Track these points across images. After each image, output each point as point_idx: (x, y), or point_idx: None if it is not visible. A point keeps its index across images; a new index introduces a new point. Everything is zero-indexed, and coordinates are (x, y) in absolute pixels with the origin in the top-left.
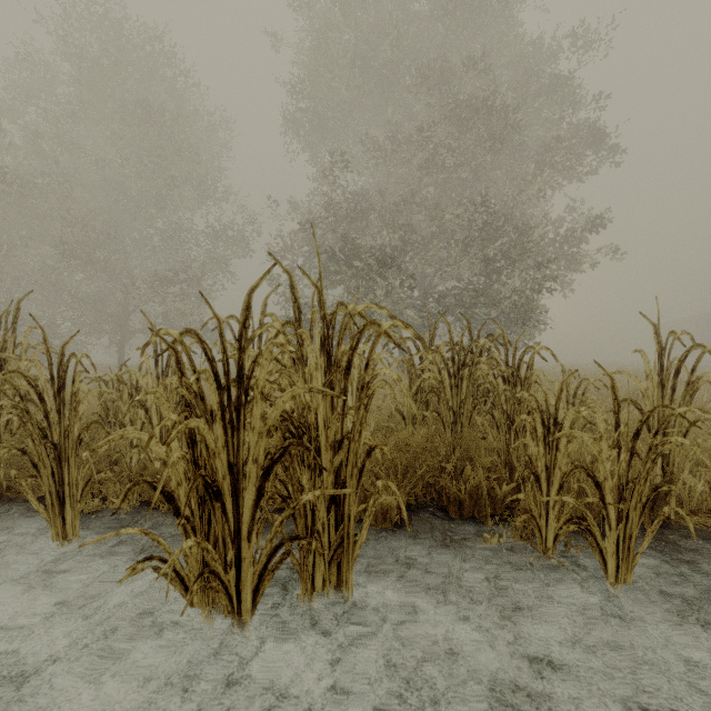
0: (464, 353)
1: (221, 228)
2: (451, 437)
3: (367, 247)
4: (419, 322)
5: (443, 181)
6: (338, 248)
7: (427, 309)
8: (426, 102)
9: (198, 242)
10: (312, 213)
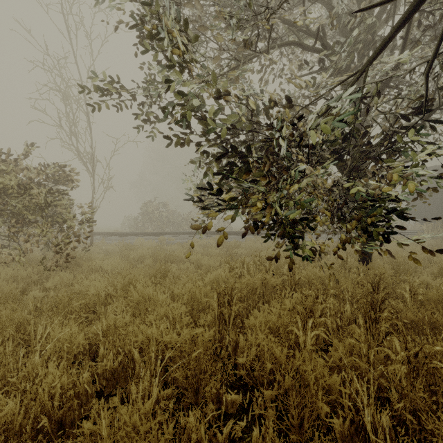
0: None
1: None
2: None
3: None
4: None
5: None
6: None
7: None
8: None
9: None
10: None
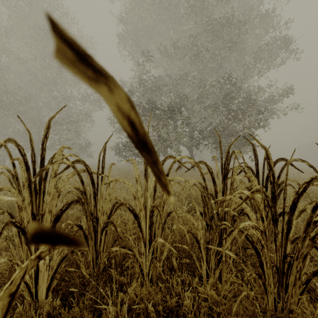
0: (296, 192)
1: (87, 96)
2: (273, 302)
3: (161, 104)
4: (189, 144)
5: (203, 69)
6: (146, 104)
7: (218, 133)
8: (193, 26)
9: (75, 103)
10: (133, 86)
